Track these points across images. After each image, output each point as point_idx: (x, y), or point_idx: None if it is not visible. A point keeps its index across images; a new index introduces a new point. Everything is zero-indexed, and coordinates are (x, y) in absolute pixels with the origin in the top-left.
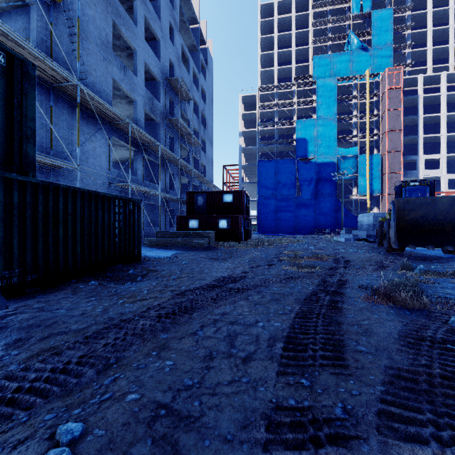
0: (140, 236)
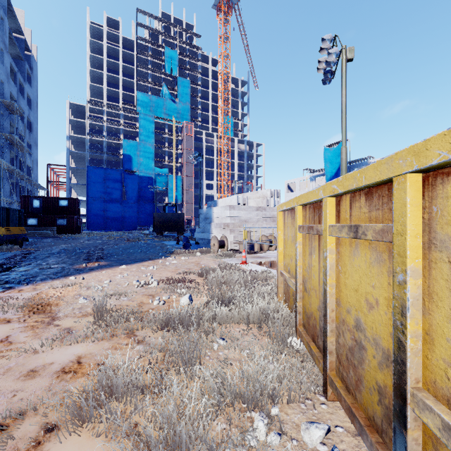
0: None
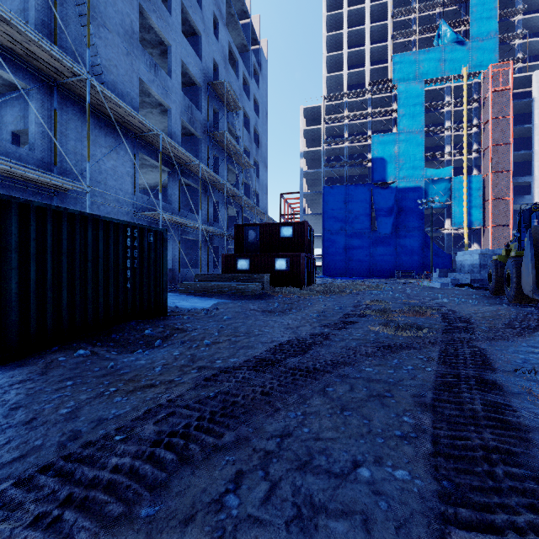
0: (165, 280)
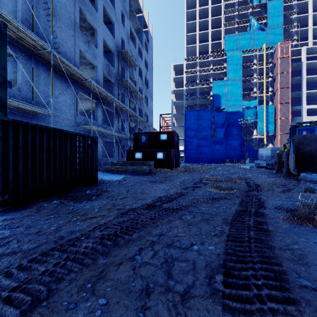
0: (96, 164)
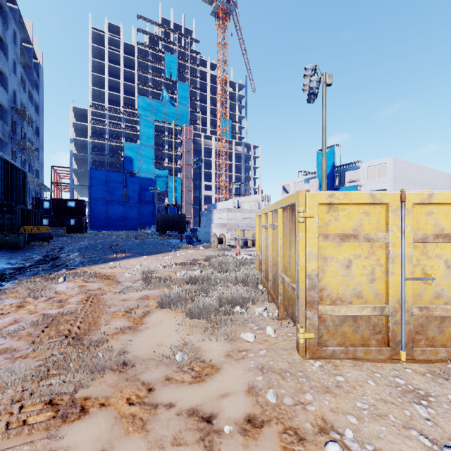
0: None
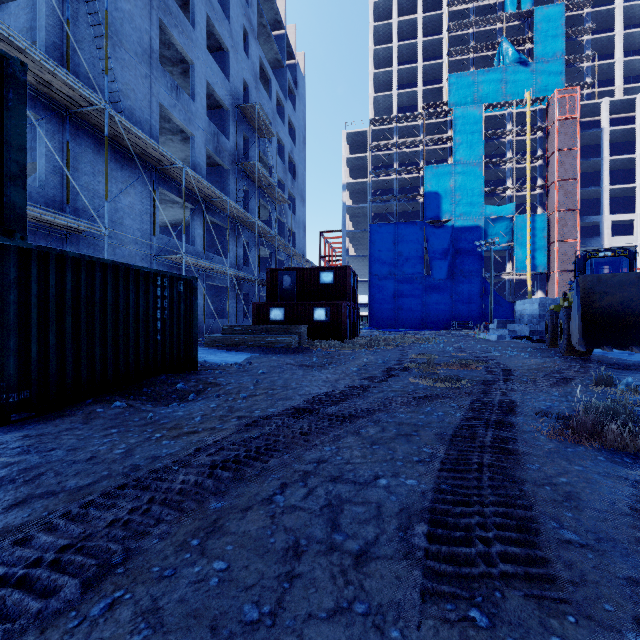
0: (195, 332)
